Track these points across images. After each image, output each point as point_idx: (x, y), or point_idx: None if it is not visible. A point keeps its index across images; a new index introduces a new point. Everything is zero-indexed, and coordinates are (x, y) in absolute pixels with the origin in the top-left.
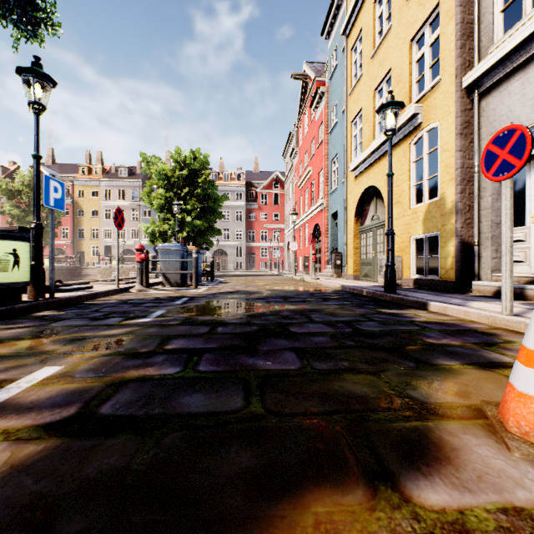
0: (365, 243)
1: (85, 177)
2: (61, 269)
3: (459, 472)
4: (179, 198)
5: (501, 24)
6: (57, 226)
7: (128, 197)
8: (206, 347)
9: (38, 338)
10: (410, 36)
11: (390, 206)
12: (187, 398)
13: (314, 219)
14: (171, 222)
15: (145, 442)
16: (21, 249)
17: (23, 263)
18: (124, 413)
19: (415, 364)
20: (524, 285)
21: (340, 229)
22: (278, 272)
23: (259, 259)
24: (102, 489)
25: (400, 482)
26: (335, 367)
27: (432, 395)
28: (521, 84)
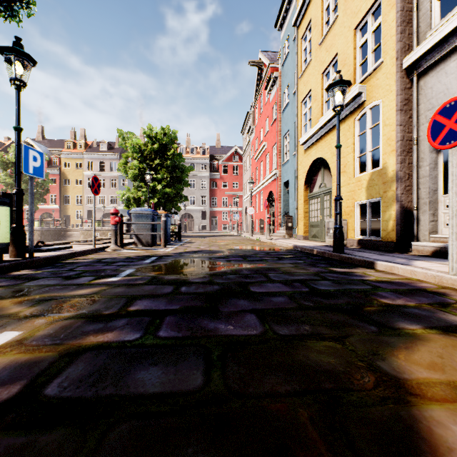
0: (314, 207)
1: (70, 151)
2: (49, 231)
3: None
4: (151, 168)
5: (437, 11)
6: (46, 193)
7: (107, 168)
8: (169, 309)
9: (7, 298)
10: (354, 24)
11: (339, 174)
12: (143, 372)
13: (269, 187)
14: (144, 189)
15: (86, 439)
16: (1, 212)
17: (3, 225)
18: (71, 394)
19: (377, 328)
20: None
21: (291, 195)
22: (237, 233)
23: (220, 222)
24: None
25: None
26: (297, 332)
27: (404, 368)
28: None
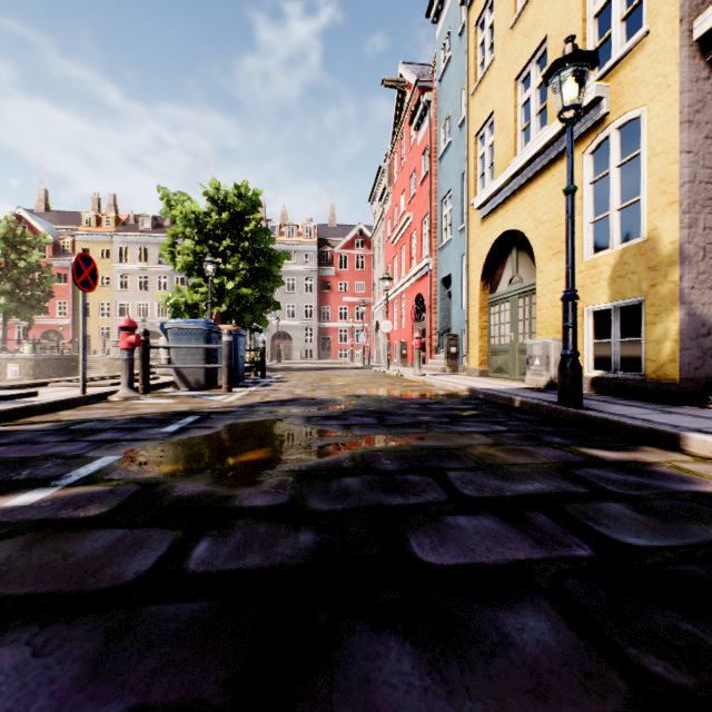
0: (499, 320)
1: (91, 229)
2: (49, 360)
3: None
4: (217, 254)
5: None
6: (48, 298)
7: (152, 258)
8: None
9: None
10: None
11: (571, 247)
12: None
13: (416, 288)
14: (203, 289)
15: None
16: None
17: None
18: None
19: None
20: None
21: (455, 300)
22: (362, 364)
23: (336, 346)
24: None
25: None
26: None
27: None
28: None
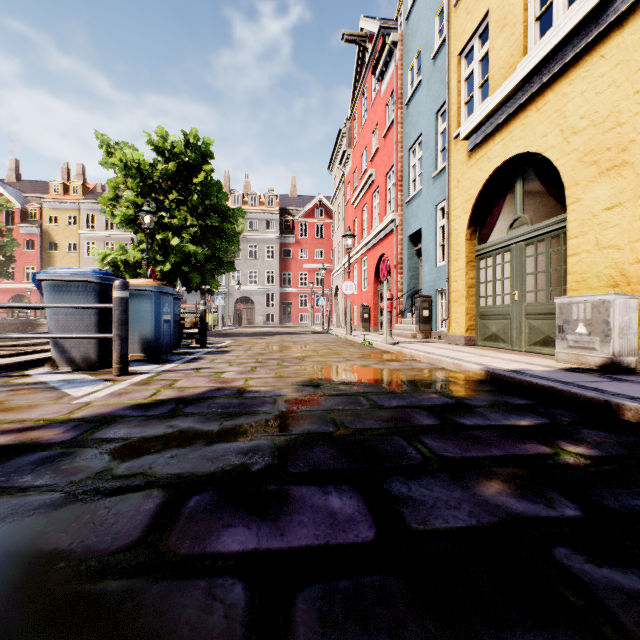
0: (493, 275)
1: (59, 197)
2: (1, 324)
3: None
4: (162, 208)
5: None
6: (9, 262)
7: None
8: None
9: None
10: None
11: None
12: None
13: (379, 248)
14: (144, 246)
15: None
16: None
17: None
18: None
19: None
20: None
21: (426, 257)
22: (322, 328)
23: (296, 310)
24: None
25: None
26: None
27: None
28: None
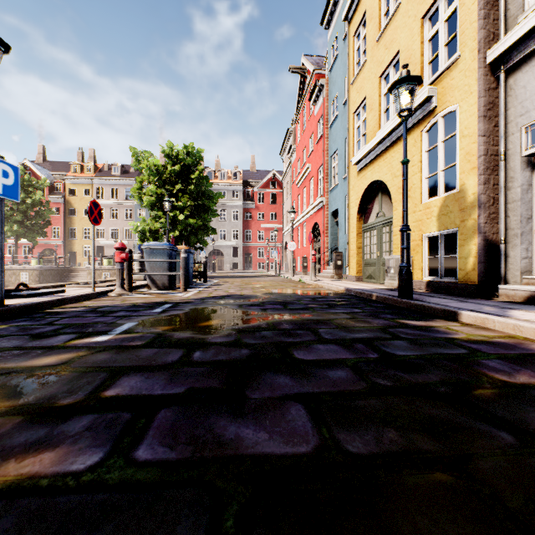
0: (369, 242)
1: (77, 175)
2: (49, 270)
3: None
4: (171, 195)
5: None
6: (47, 225)
7: (121, 196)
8: (167, 393)
9: None
10: (421, 12)
11: (406, 198)
12: None
13: (313, 218)
14: (162, 220)
15: None
16: None
17: None
18: None
19: (512, 436)
20: None
21: (340, 227)
22: (275, 273)
23: (255, 260)
24: None
25: None
26: (378, 447)
27: None
28: None
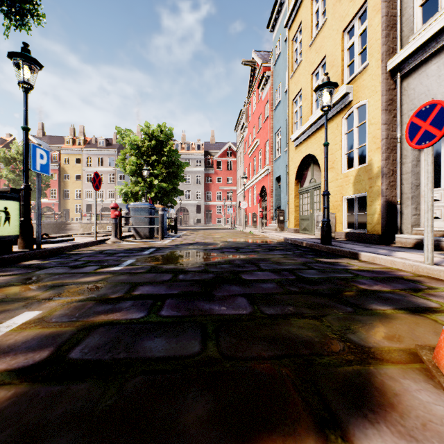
0: (304, 202)
1: (70, 147)
2: (49, 224)
3: (404, 420)
4: (148, 164)
5: (419, 17)
6: (47, 188)
7: (105, 163)
8: (168, 293)
9: (23, 285)
10: (342, 27)
11: (326, 171)
12: (149, 342)
13: (261, 182)
14: (141, 184)
15: (109, 388)
16: (11, 207)
17: (13, 219)
18: (92, 357)
19: (352, 309)
20: (440, 238)
21: (282, 190)
22: (231, 226)
23: (215, 216)
24: (63, 439)
25: (348, 431)
26: (281, 312)
27: (370, 339)
28: (438, 67)
